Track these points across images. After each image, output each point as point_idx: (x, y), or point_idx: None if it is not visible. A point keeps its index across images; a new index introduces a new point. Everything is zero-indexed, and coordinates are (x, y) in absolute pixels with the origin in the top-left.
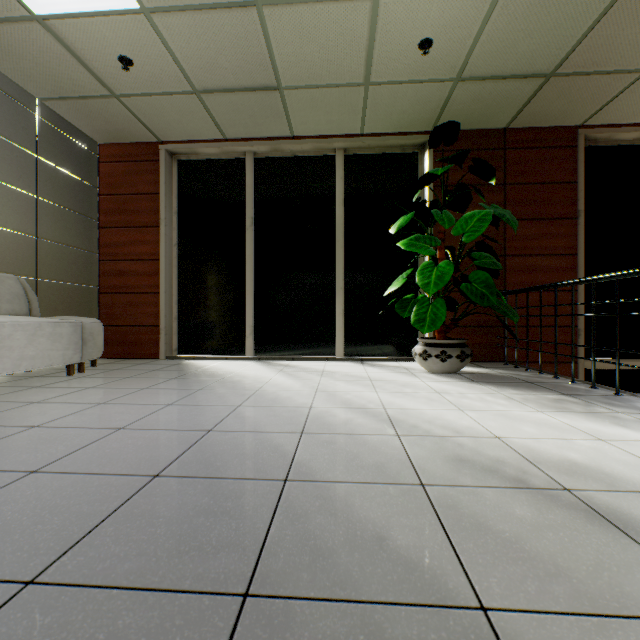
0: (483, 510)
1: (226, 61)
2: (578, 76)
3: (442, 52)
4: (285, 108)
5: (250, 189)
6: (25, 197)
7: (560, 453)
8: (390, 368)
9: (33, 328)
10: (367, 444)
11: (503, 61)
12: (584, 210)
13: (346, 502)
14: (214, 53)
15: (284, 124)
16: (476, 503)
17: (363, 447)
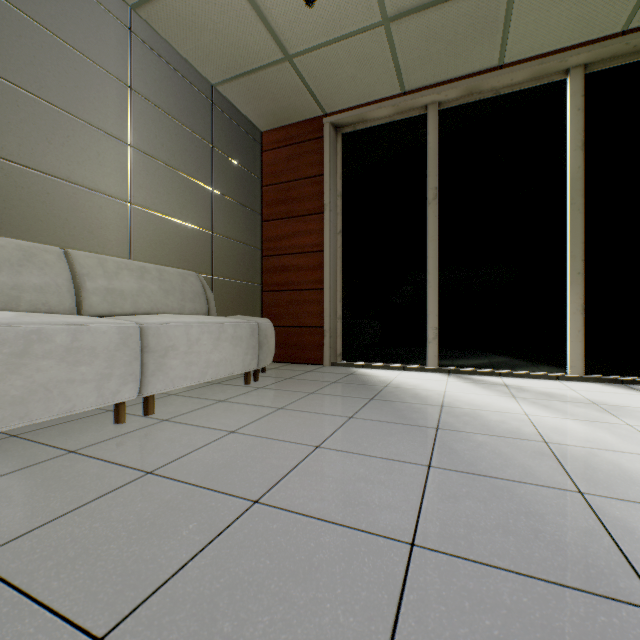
0: None
1: None
2: None
3: None
4: (506, 14)
5: (433, 151)
6: (202, 190)
7: None
8: None
9: (217, 330)
10: None
11: None
12: None
13: None
14: None
15: (494, 45)
16: None
17: None
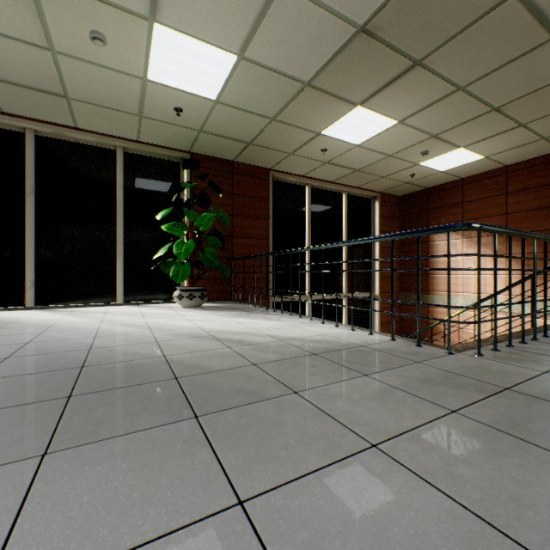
0: (178, 343)
1: (15, 67)
2: (263, 147)
3: (189, 116)
4: (71, 109)
5: (31, 161)
6: None
7: (220, 328)
8: (159, 307)
9: None
10: (135, 336)
11: (224, 130)
12: (274, 215)
13: (122, 349)
14: (3, 59)
15: (69, 118)
16: (176, 342)
17: (132, 337)
